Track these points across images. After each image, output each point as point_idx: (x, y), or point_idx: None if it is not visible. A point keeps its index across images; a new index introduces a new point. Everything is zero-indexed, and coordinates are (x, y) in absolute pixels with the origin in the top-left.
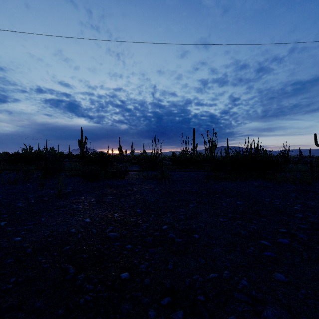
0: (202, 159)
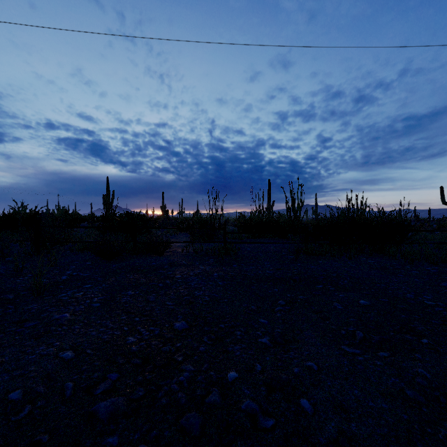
0: (284, 223)
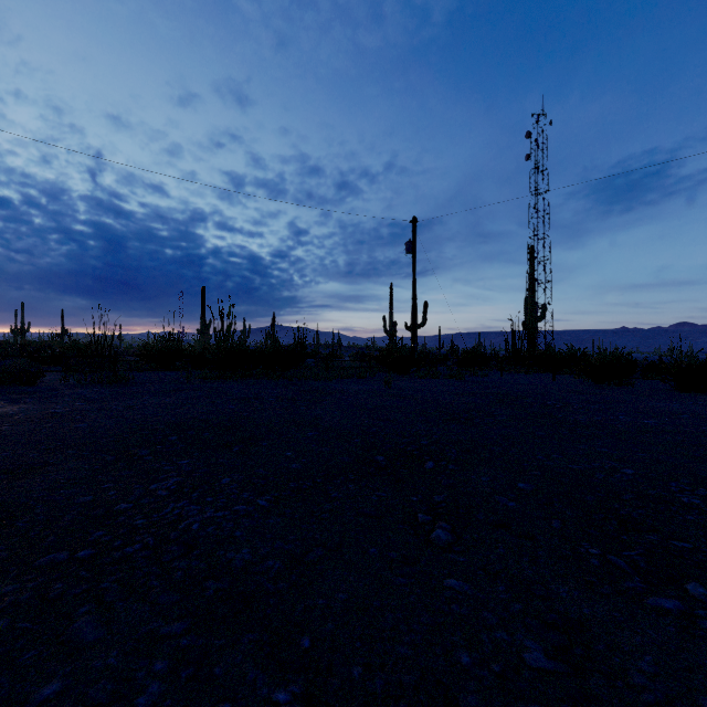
0: (200, 352)
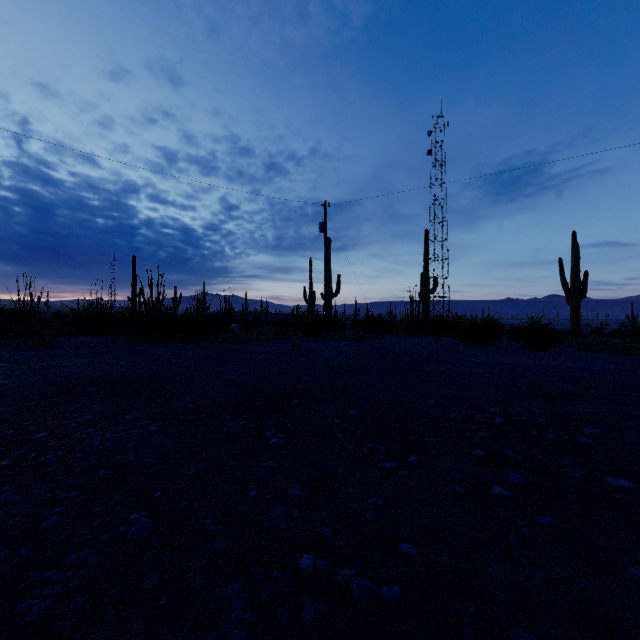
0: (128, 318)
